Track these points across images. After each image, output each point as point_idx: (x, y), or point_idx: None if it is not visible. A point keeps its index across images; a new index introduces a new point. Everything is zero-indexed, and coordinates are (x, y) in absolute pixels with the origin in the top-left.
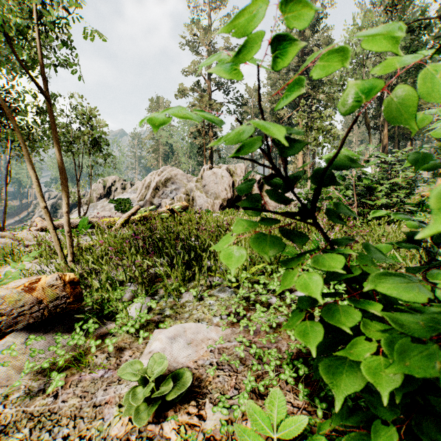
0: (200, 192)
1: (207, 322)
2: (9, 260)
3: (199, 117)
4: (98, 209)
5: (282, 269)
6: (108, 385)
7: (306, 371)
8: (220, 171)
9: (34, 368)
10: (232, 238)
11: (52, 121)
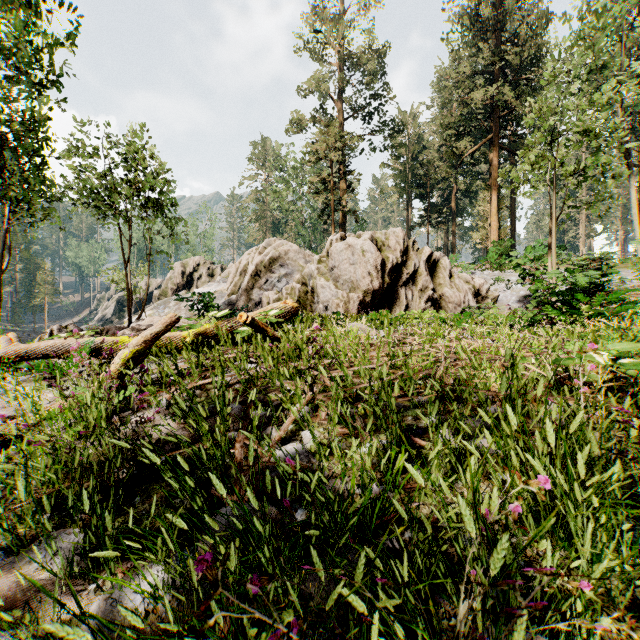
0: (326, 279)
1: None
2: None
3: None
4: (171, 307)
5: None
6: None
7: None
8: (360, 243)
9: None
10: None
11: None
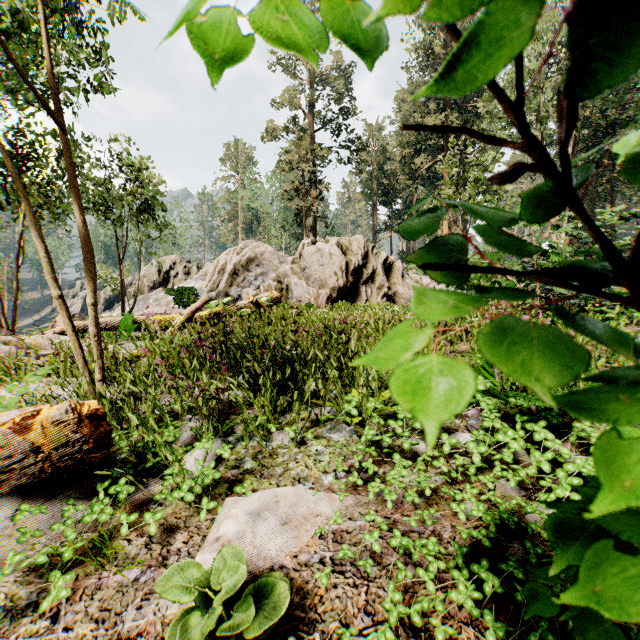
0: (298, 278)
1: (313, 482)
2: (6, 378)
3: (318, 20)
4: (151, 303)
5: None
6: (145, 598)
7: (497, 587)
8: (328, 247)
9: (22, 565)
10: (422, 340)
11: (68, 162)
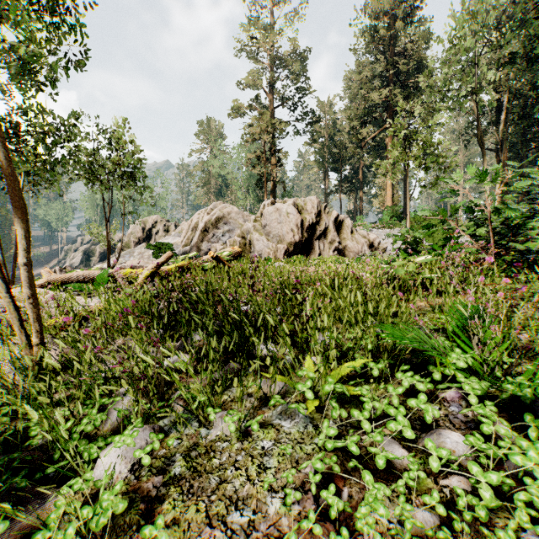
0: (260, 234)
1: (255, 509)
2: None
3: None
4: (135, 256)
5: (404, 375)
6: None
7: None
8: (285, 207)
9: None
10: None
11: None
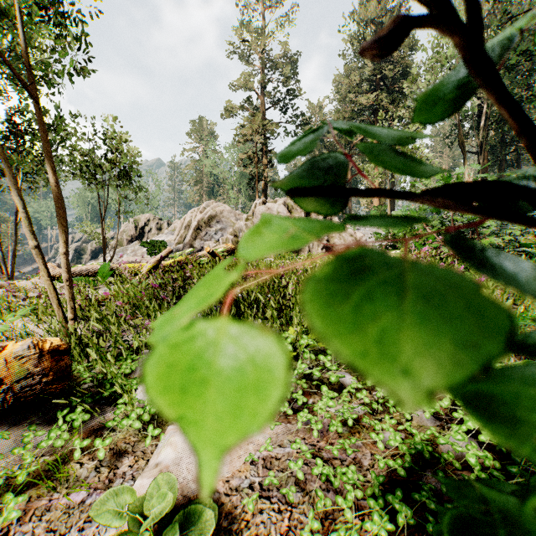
0: None
1: None
2: None
3: None
4: (129, 253)
5: None
6: (88, 520)
7: (409, 518)
8: (276, 207)
9: None
10: (226, 277)
11: (42, 130)
